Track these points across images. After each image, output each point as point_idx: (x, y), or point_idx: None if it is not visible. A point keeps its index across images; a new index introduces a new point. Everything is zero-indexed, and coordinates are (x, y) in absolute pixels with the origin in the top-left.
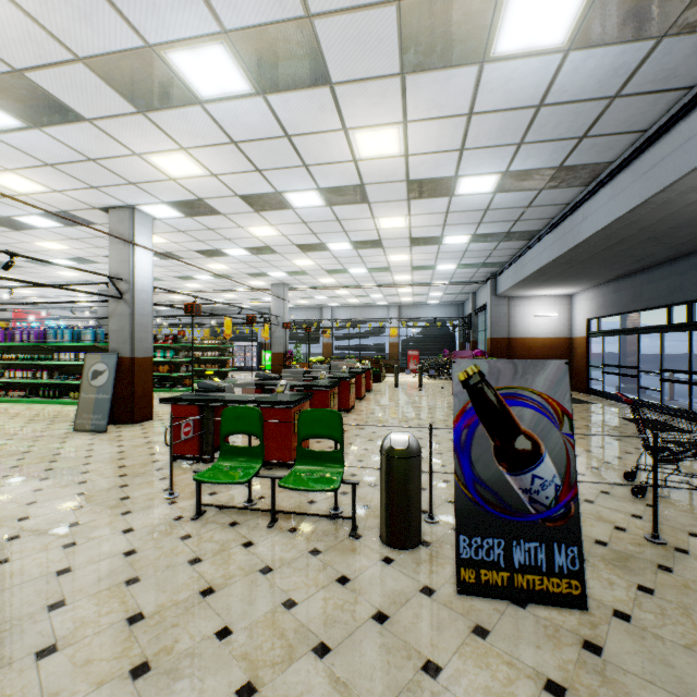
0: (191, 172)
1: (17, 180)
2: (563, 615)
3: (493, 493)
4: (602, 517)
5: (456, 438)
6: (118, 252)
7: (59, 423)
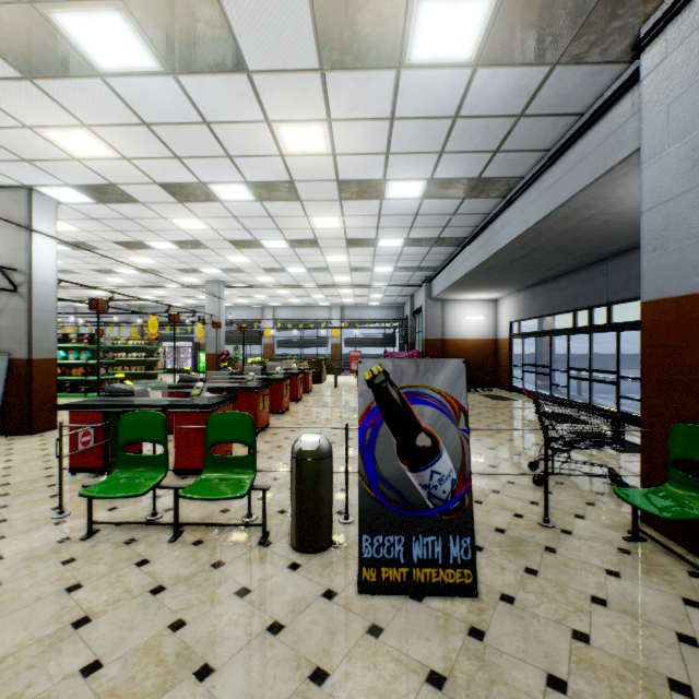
0: (98, 153)
1: None
2: (455, 605)
3: (395, 491)
4: (505, 506)
5: (361, 437)
6: (11, 238)
7: None
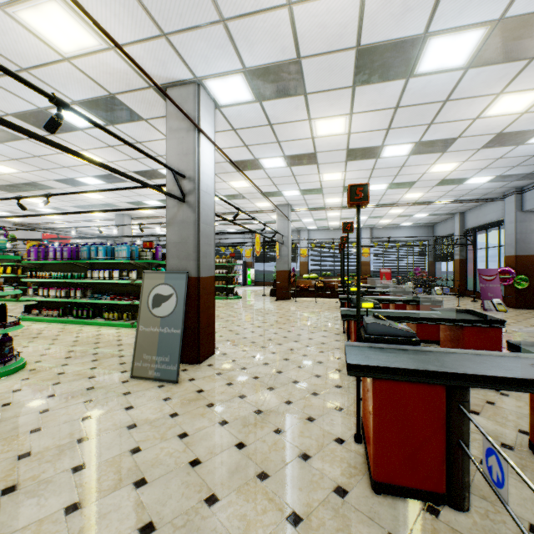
0: None
1: (62, 20)
2: None
3: None
4: None
5: None
6: (178, 141)
7: (104, 358)
